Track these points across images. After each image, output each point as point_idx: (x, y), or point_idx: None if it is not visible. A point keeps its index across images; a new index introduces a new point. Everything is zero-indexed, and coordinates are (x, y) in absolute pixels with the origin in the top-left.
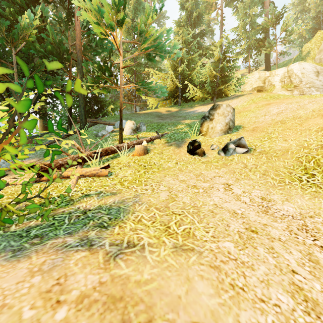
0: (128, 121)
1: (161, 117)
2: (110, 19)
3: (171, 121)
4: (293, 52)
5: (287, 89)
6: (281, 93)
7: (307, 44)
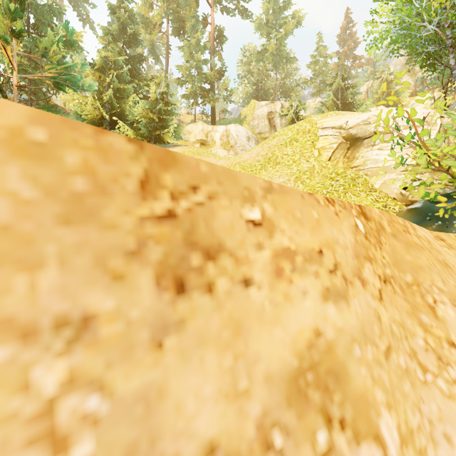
0: None
1: None
2: (0, 28)
3: None
4: None
5: (225, 147)
6: (220, 151)
7: (244, 109)
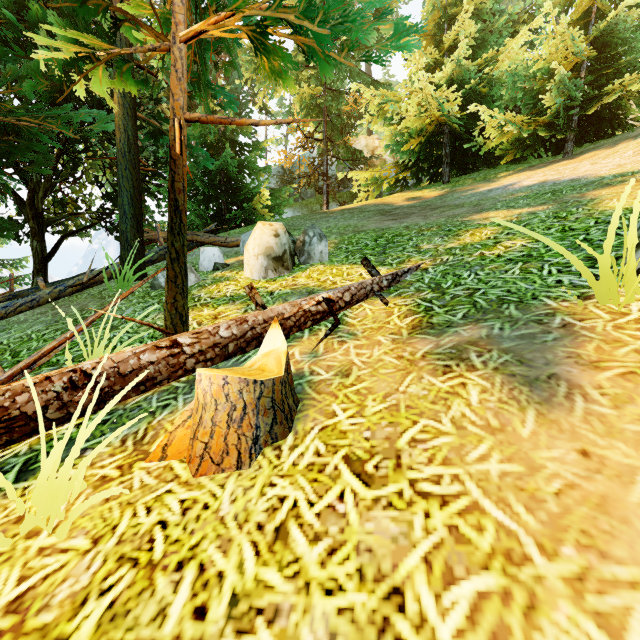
0: (256, 226)
1: (390, 214)
2: None
3: (427, 221)
4: None
5: None
6: None
7: None
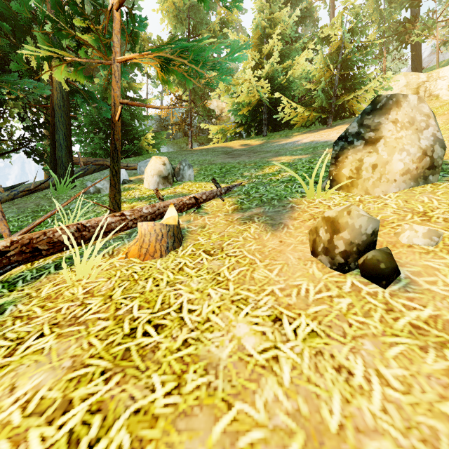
0: (152, 158)
1: (230, 154)
2: None
3: (250, 159)
4: (442, 56)
5: None
6: None
7: None
